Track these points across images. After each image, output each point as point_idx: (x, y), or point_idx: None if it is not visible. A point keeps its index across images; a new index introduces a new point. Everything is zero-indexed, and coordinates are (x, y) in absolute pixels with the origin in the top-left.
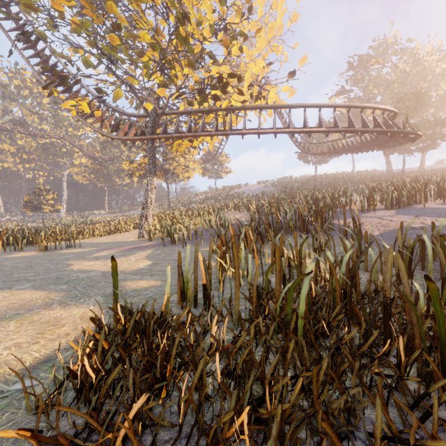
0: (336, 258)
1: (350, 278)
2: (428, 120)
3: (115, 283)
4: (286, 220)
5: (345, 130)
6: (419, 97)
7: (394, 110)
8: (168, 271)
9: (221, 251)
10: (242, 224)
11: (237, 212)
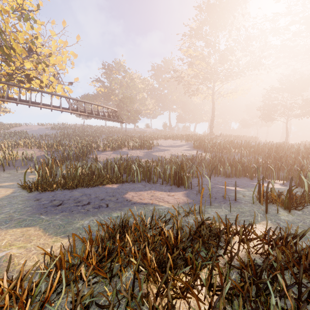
0: (86, 166)
1: (89, 170)
2: (135, 110)
3: (24, 176)
4: (69, 156)
5: (96, 116)
6: (131, 99)
7: (116, 110)
8: (36, 173)
9: (47, 168)
10: (40, 157)
11: (29, 149)
